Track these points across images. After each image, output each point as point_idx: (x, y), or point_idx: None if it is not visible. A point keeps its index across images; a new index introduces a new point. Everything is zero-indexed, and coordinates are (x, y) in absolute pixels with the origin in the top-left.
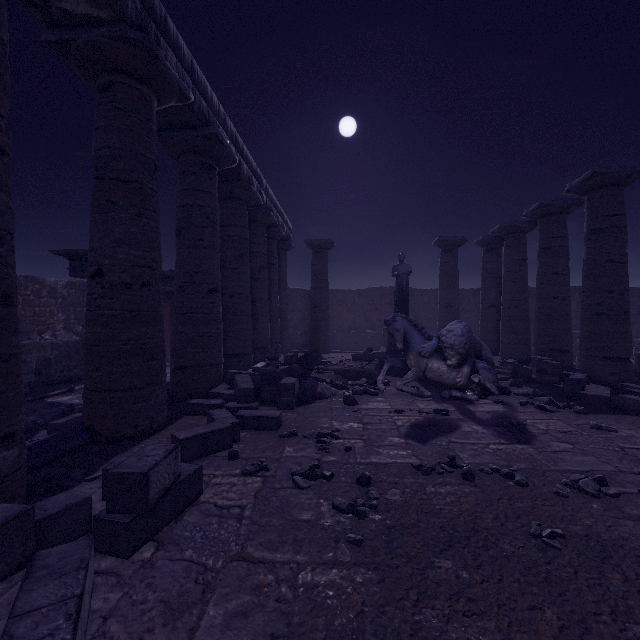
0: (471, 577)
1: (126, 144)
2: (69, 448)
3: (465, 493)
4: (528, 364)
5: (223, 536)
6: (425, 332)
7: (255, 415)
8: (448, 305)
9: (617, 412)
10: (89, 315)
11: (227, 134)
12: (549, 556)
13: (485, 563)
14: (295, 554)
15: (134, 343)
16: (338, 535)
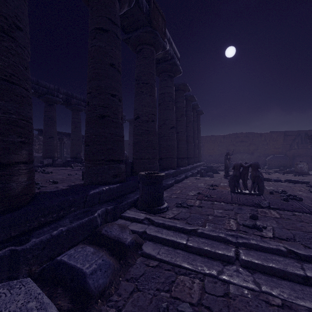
0: None
1: None
2: None
3: None
4: None
5: None
6: None
7: (34, 165)
8: None
9: None
10: None
11: (61, 93)
12: None
13: None
14: None
15: None
16: None
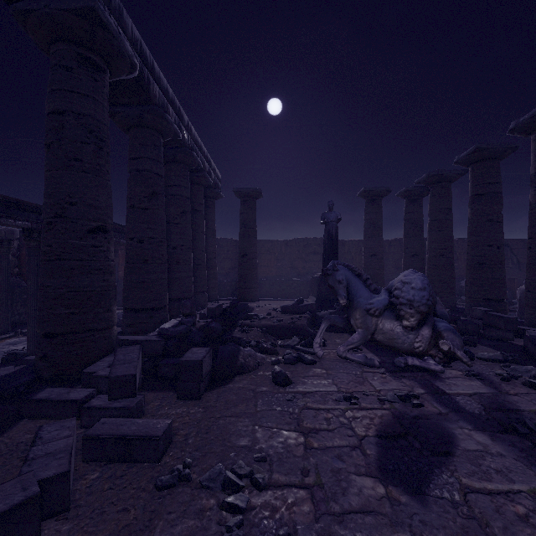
0: None
1: None
2: None
3: None
4: (456, 313)
5: None
6: (370, 283)
7: (120, 435)
8: (373, 254)
9: None
10: None
11: (125, 34)
12: None
13: None
14: None
15: None
16: None
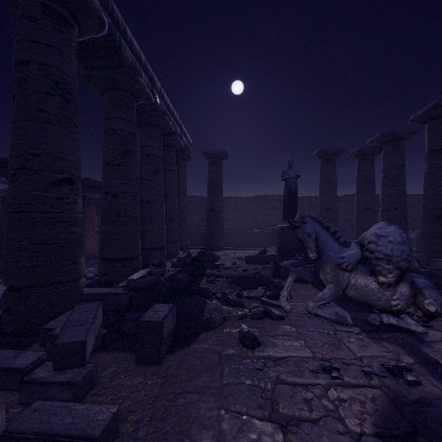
0: None
1: None
2: None
3: None
4: None
5: None
6: (339, 236)
7: (47, 434)
8: (328, 208)
9: None
10: None
11: None
12: None
13: None
14: None
15: None
16: None
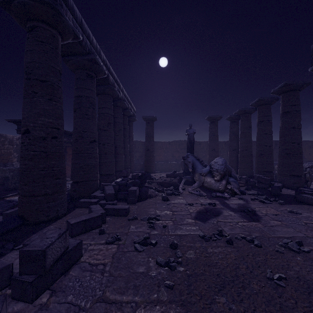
0: (237, 309)
1: (43, 60)
2: (8, 229)
3: (229, 252)
4: (252, 178)
5: (92, 285)
6: (203, 163)
7: (115, 208)
8: (213, 149)
9: (299, 203)
10: (21, 154)
11: (101, 60)
12: (279, 292)
13: (244, 298)
14: (134, 296)
15: (47, 170)
16: (159, 282)
